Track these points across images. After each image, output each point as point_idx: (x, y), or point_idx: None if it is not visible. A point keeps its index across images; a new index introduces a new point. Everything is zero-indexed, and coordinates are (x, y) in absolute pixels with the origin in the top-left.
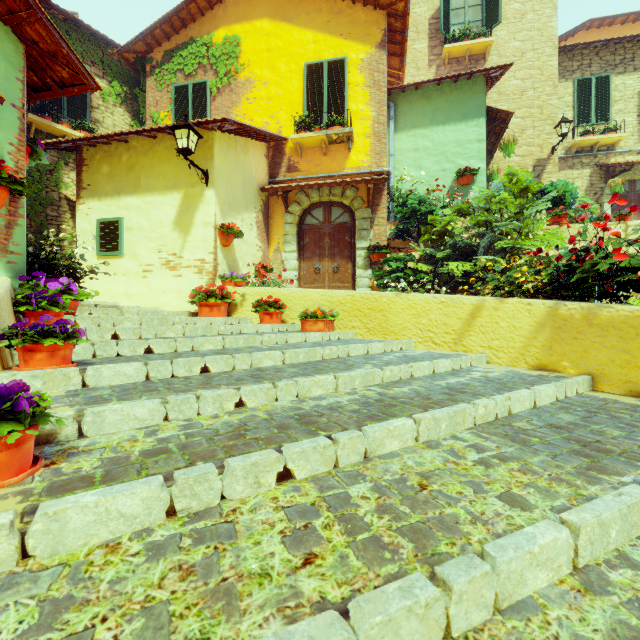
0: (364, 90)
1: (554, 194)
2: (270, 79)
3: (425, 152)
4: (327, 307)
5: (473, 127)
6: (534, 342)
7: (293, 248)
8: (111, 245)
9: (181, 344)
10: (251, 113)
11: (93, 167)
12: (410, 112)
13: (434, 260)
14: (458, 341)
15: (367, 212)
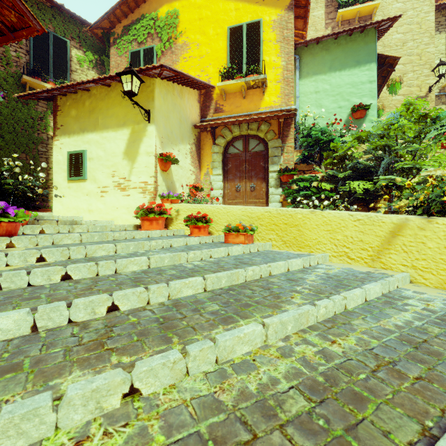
0: (275, 45)
1: None
2: (201, 41)
3: (324, 93)
4: (247, 221)
5: (365, 71)
6: None
7: (219, 172)
8: (77, 172)
9: (103, 268)
10: (187, 69)
11: (64, 112)
12: (312, 62)
13: (335, 180)
14: (376, 258)
15: (278, 142)
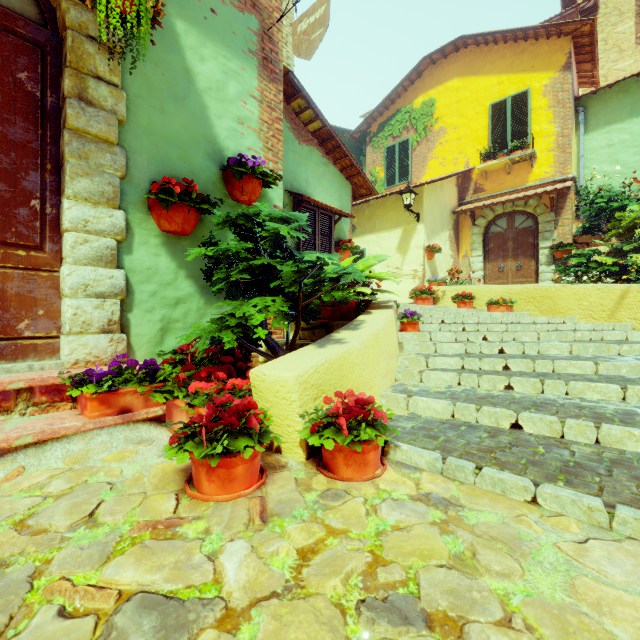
0: (547, 111)
1: None
2: (459, 124)
3: (622, 145)
4: (507, 297)
5: None
6: None
7: (479, 253)
8: None
9: (425, 314)
10: (443, 154)
11: None
12: (603, 111)
13: (624, 252)
14: (611, 316)
15: (550, 216)
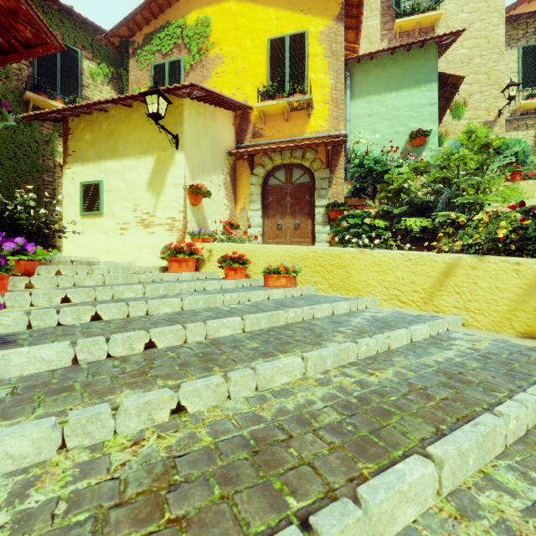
0: (323, 60)
1: (516, 149)
2: (237, 54)
3: (379, 117)
4: (289, 263)
5: (425, 92)
6: (524, 306)
7: (258, 207)
8: (93, 205)
9: (134, 308)
10: (220, 86)
11: (77, 135)
12: (365, 80)
13: (390, 216)
14: (428, 300)
15: (326, 173)
